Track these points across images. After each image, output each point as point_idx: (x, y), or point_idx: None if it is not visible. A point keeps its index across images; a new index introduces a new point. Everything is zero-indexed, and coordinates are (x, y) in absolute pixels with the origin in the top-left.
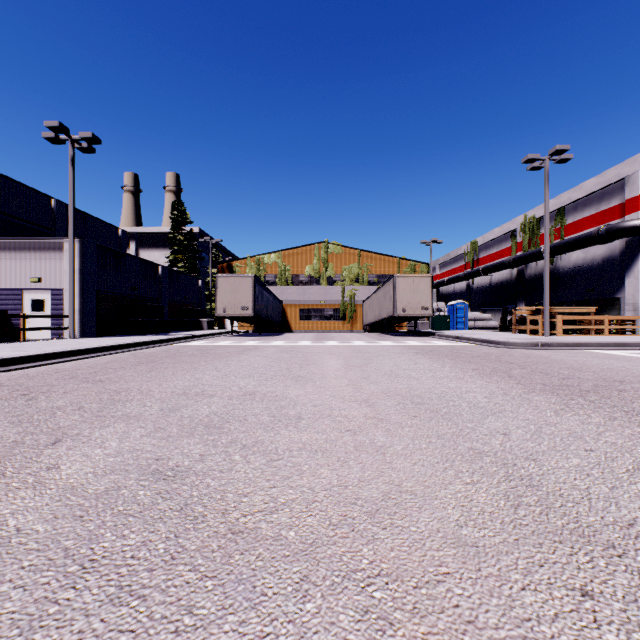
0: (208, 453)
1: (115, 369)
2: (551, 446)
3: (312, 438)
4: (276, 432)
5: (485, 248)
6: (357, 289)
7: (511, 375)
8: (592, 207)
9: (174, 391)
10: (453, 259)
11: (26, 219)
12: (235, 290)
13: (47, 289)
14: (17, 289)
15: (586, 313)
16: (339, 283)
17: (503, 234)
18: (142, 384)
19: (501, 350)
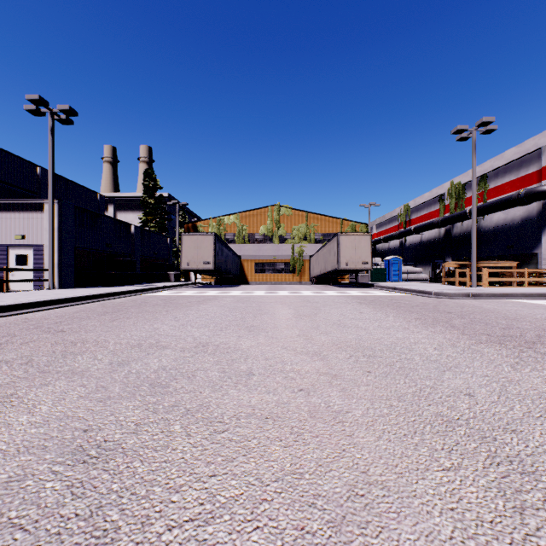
0: (145, 421)
1: (80, 319)
2: (526, 411)
3: (262, 400)
4: (224, 392)
5: (416, 210)
6: (305, 246)
7: (453, 325)
8: (512, 174)
9: (129, 342)
10: (388, 220)
11: (14, 184)
12: (198, 246)
13: (30, 245)
14: (3, 245)
15: (506, 267)
16: (289, 241)
17: (432, 198)
18: (100, 334)
19: (436, 300)
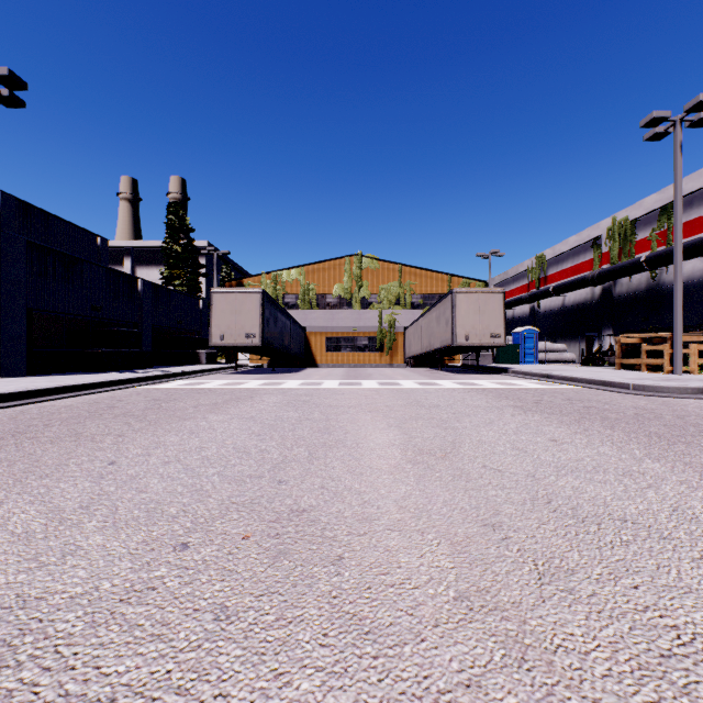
0: None
1: None
2: None
3: None
4: None
5: (556, 262)
6: (398, 313)
7: None
8: None
9: None
10: (512, 278)
11: None
12: (236, 310)
13: None
14: None
15: None
16: (375, 306)
17: (581, 244)
18: None
19: (652, 401)
